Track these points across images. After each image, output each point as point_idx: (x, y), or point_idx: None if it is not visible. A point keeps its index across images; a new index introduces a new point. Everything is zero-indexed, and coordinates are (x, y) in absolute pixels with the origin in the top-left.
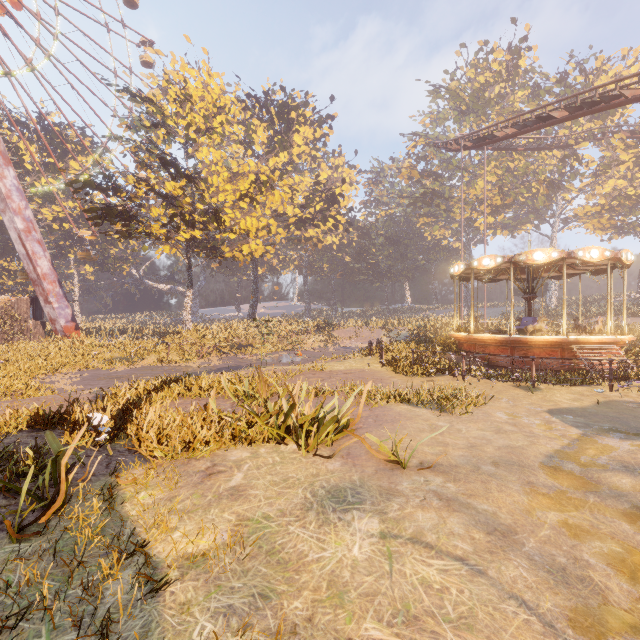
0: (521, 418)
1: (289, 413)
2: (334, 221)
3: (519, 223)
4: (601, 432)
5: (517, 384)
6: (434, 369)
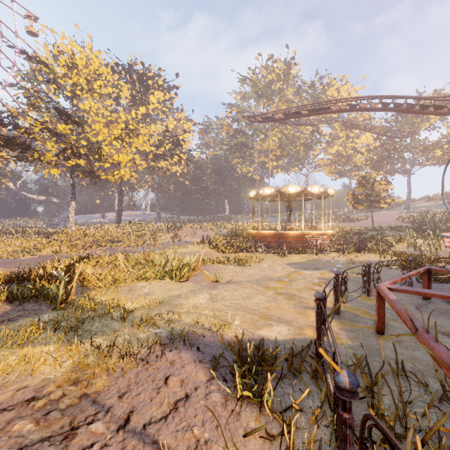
0: (274, 267)
1: (166, 264)
2: (178, 157)
3: (290, 166)
4: (303, 269)
5: (277, 254)
6: (238, 249)
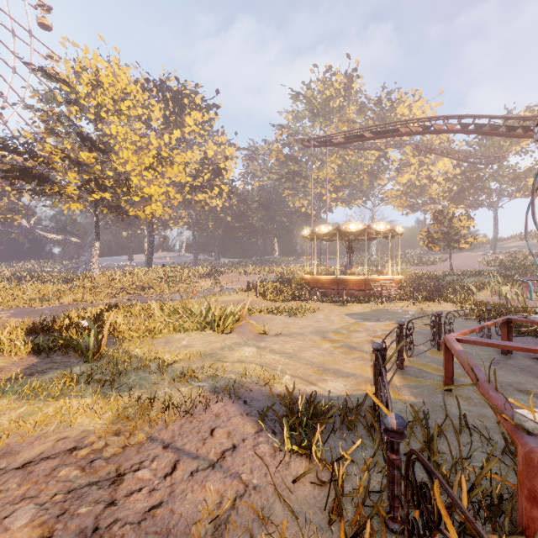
0: (331, 317)
1: (207, 314)
2: (219, 189)
3: (352, 199)
4: (365, 320)
5: (335, 303)
6: (289, 297)
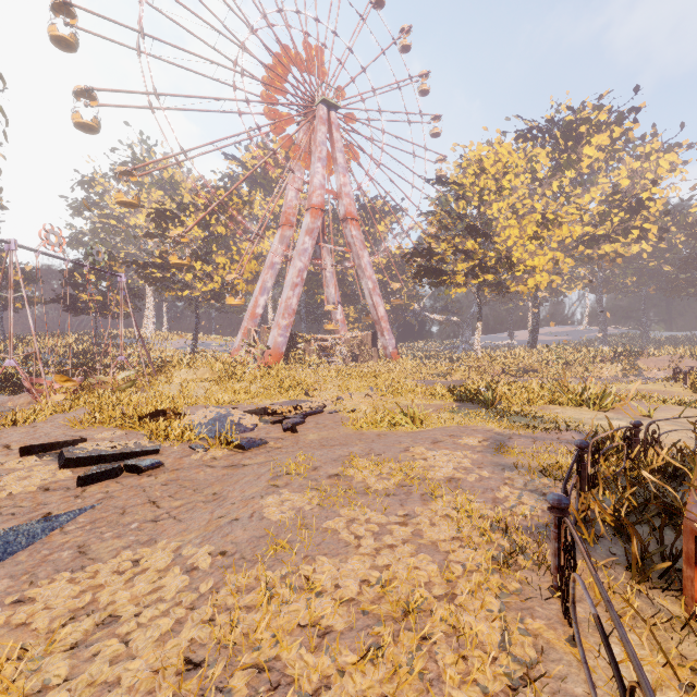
0: None
1: (582, 392)
2: (639, 232)
3: None
4: None
5: None
6: None
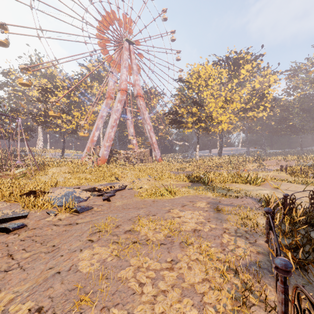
0: None
1: (247, 177)
2: (263, 107)
3: None
4: None
5: None
6: (311, 175)
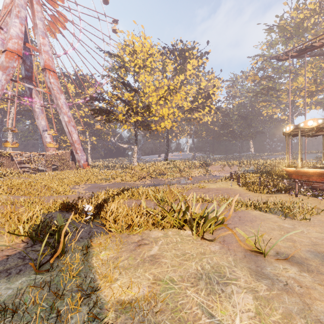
0: None
1: (185, 212)
2: (209, 108)
3: None
4: None
5: None
6: (274, 189)
